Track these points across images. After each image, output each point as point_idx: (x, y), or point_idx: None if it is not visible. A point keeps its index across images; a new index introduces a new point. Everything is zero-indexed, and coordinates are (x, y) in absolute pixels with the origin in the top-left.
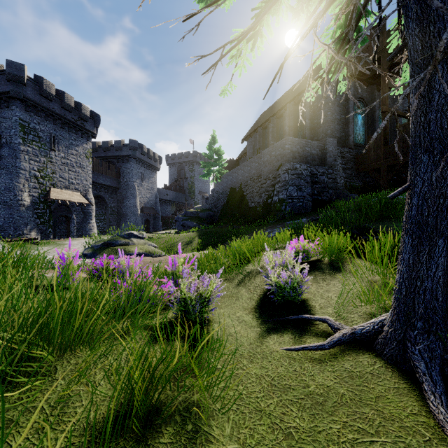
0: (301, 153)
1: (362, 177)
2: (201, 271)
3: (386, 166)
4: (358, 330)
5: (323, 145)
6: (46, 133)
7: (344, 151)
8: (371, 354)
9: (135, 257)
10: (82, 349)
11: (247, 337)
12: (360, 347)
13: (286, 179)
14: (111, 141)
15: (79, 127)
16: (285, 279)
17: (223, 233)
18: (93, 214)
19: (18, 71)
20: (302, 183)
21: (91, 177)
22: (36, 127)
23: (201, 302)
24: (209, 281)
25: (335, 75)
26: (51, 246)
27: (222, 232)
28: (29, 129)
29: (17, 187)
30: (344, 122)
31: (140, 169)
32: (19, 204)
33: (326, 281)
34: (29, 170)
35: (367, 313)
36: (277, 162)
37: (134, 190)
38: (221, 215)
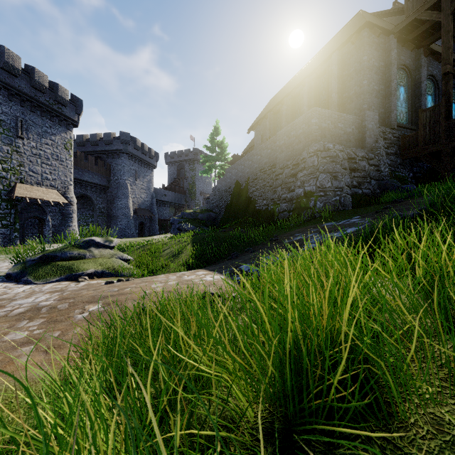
0: (332, 131)
1: (409, 166)
2: None
3: (450, 147)
4: None
5: (360, 122)
6: (11, 116)
7: (385, 131)
8: None
9: None
10: None
11: None
12: None
13: (315, 164)
14: (100, 134)
15: (55, 112)
16: None
17: (227, 240)
18: (74, 216)
19: None
20: (337, 169)
21: (72, 172)
22: None
23: None
24: None
25: None
26: None
27: (226, 239)
28: None
29: None
30: (384, 94)
31: (133, 165)
32: None
33: None
34: None
35: None
36: (299, 143)
37: (126, 189)
38: (224, 217)
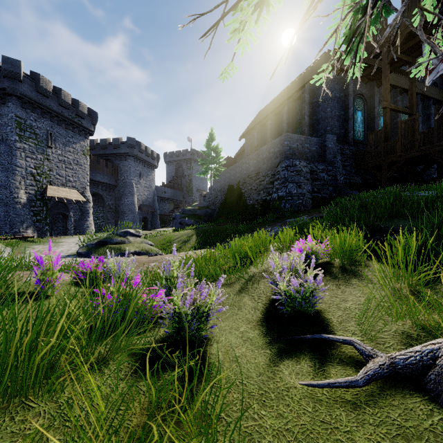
0: (300, 150)
1: (362, 174)
2: (198, 274)
3: (387, 163)
4: (398, 359)
5: (322, 142)
6: (43, 130)
7: (343, 148)
8: (422, 397)
9: (125, 260)
10: (38, 394)
11: (255, 363)
12: (404, 384)
13: (285, 176)
14: (109, 139)
15: (76, 125)
16: (296, 287)
17: (221, 231)
18: (90, 212)
19: (14, 67)
20: (301, 180)
21: (88, 174)
22: (33, 124)
23: (198, 317)
24: (208, 292)
25: (350, 54)
26: (47, 244)
27: (221, 230)
28: (26, 126)
29: (13, 184)
30: (344, 118)
31: (138, 166)
32: (16, 202)
33: (340, 287)
34: (26, 167)
35: (400, 331)
36: (276, 158)
37: (132, 187)
38: (219, 213)
